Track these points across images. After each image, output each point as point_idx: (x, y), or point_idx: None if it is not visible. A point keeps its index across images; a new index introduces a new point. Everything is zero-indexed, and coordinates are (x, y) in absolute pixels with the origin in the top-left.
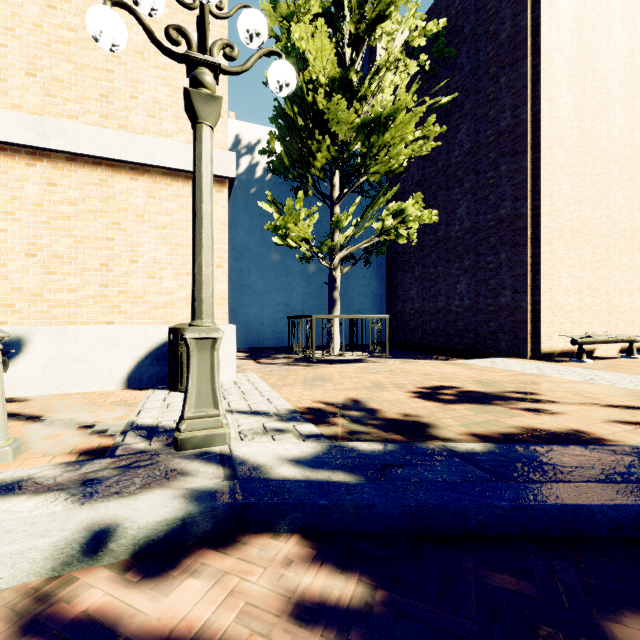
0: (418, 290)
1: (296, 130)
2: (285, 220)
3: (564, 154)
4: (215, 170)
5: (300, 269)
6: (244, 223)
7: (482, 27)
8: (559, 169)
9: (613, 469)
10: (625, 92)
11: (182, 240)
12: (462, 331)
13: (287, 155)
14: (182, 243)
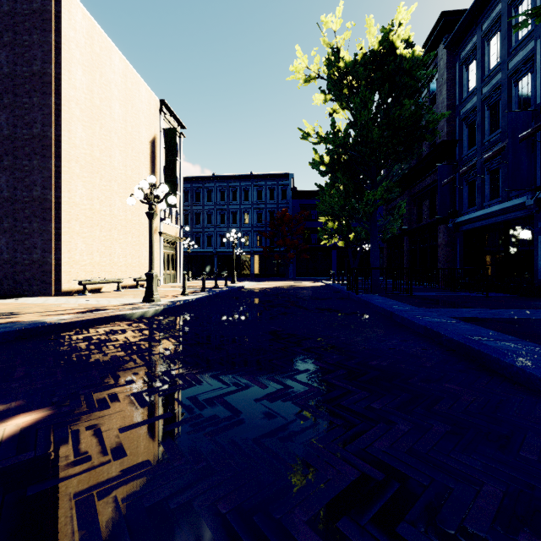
0: None
1: None
2: None
3: (80, 168)
4: None
5: None
6: None
7: (20, 48)
8: (76, 176)
9: (5, 327)
10: (122, 143)
11: None
12: (2, 279)
13: None
14: None
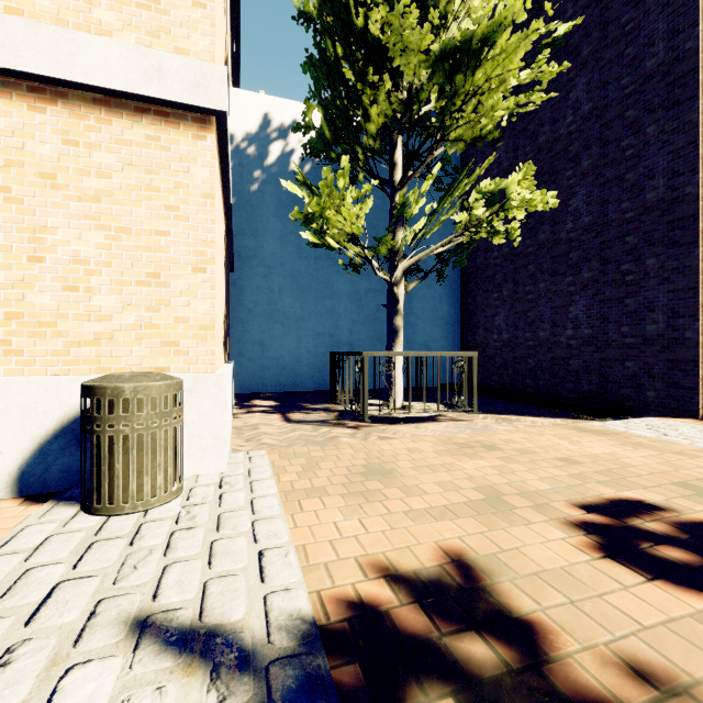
0: (507, 315)
1: (339, 75)
2: (321, 205)
3: None
4: (188, 96)
5: (348, 289)
6: (275, 229)
7: None
8: None
9: None
10: None
11: (129, 222)
12: (578, 373)
13: (328, 122)
14: (129, 227)
